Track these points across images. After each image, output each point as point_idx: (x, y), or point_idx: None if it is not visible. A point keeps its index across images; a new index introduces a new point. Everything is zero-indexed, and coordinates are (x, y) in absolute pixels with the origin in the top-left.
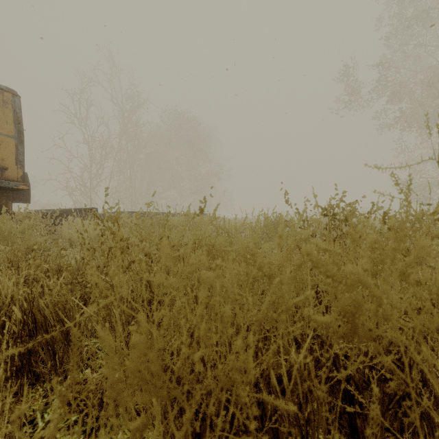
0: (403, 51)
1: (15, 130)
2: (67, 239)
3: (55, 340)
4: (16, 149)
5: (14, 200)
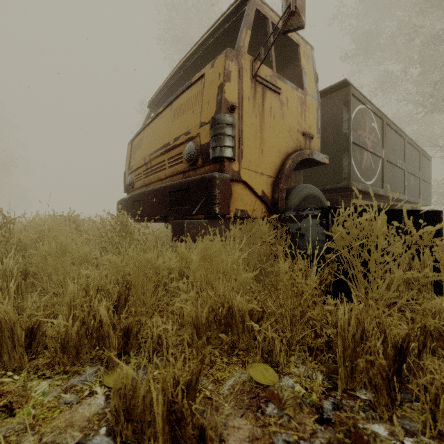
0: None
1: None
2: None
3: None
4: None
5: None
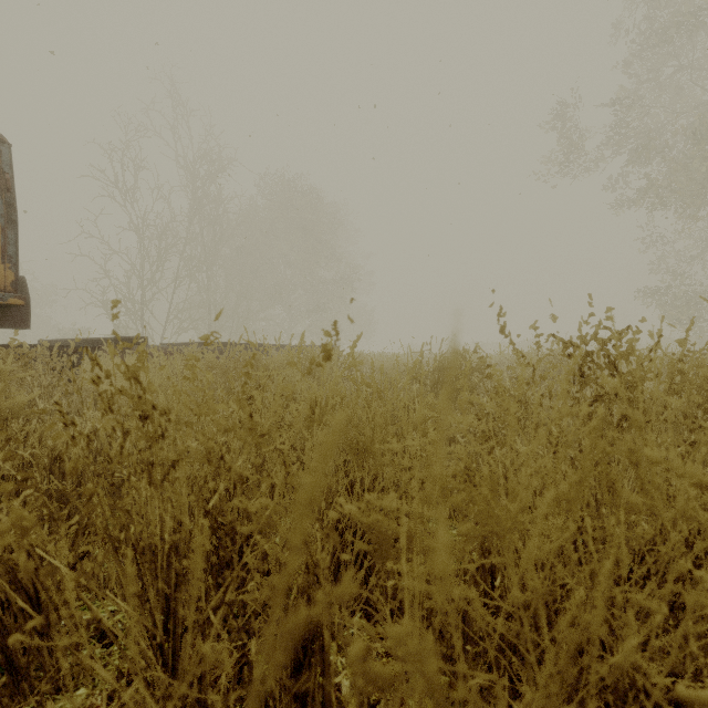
0: (655, 79)
1: (1, 203)
2: (90, 391)
3: (8, 632)
4: (2, 235)
5: (2, 324)
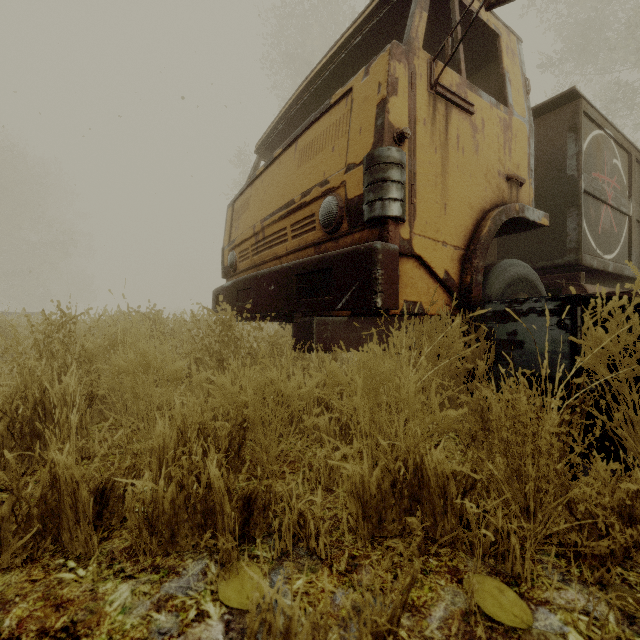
0: None
1: None
2: None
3: None
4: None
5: None
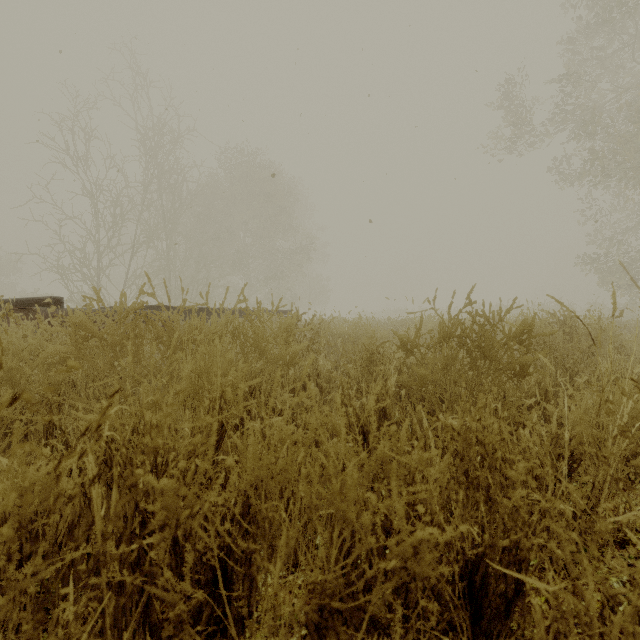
0: (598, 57)
1: None
2: None
3: None
4: None
5: None
